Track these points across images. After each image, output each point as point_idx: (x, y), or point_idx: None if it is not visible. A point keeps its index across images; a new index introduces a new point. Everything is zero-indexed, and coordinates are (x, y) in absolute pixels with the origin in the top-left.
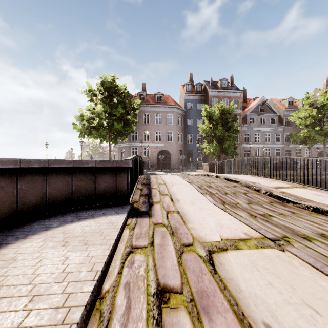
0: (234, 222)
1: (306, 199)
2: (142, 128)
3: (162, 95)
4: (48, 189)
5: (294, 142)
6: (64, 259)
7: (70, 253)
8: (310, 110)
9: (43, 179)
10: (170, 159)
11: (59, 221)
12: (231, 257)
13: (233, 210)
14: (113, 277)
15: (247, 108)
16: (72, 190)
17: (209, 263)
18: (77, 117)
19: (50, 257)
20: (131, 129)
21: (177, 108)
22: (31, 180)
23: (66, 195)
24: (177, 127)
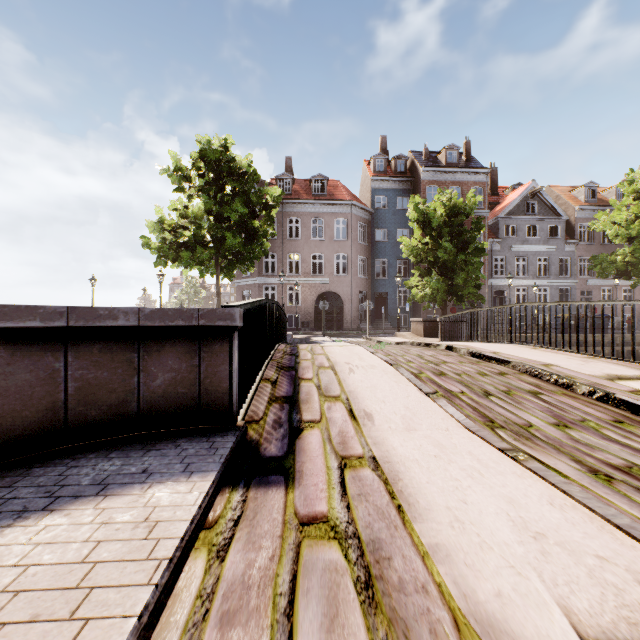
0: (573, 514)
1: None
2: (284, 247)
3: (325, 181)
4: None
5: (601, 275)
6: None
7: None
8: (638, 206)
9: None
10: (341, 309)
11: None
12: None
13: (528, 449)
14: None
15: (500, 206)
16: (67, 395)
17: None
18: (151, 225)
19: None
20: (262, 248)
21: (355, 206)
22: None
23: (46, 409)
24: (355, 246)
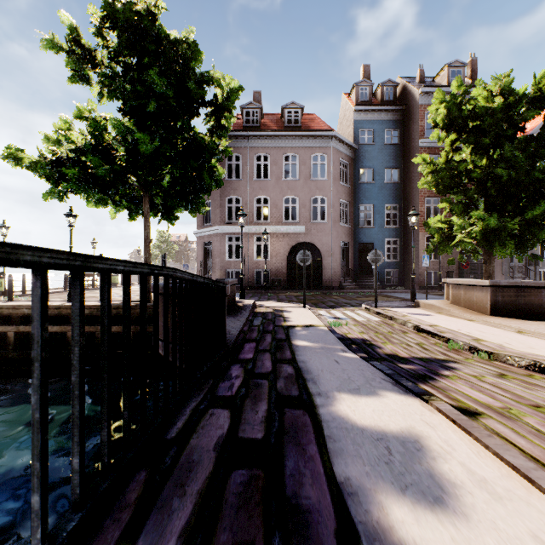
0: None
1: None
2: (251, 190)
3: (299, 110)
4: None
5: None
6: None
7: None
8: None
9: None
10: (319, 264)
11: None
12: None
13: None
14: None
15: None
16: None
17: None
18: (49, 140)
19: None
20: (213, 177)
21: (336, 139)
22: None
23: None
24: (336, 187)
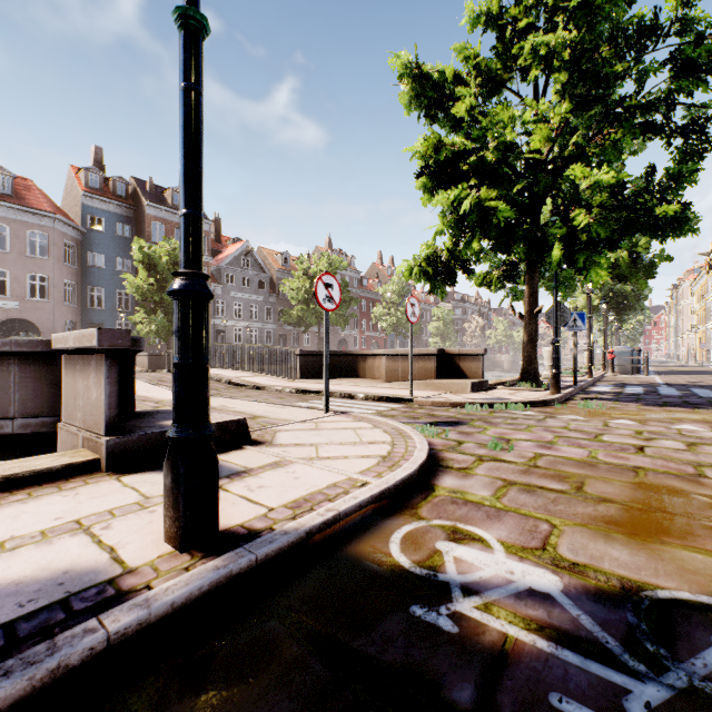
0: None
1: (258, 383)
2: None
3: (11, 177)
4: None
5: (288, 323)
6: None
7: None
8: (304, 280)
9: None
10: None
11: None
12: None
13: None
14: None
15: (223, 256)
16: None
17: None
18: None
19: None
20: None
21: (60, 221)
22: None
23: None
24: (60, 268)
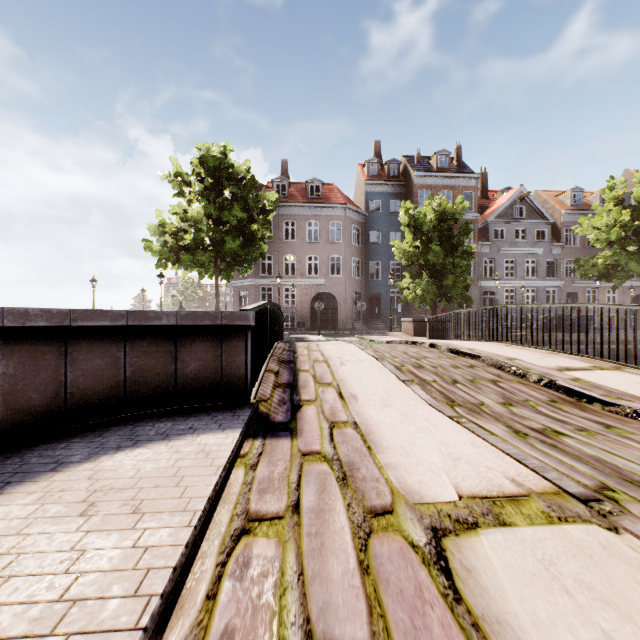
0: (483, 449)
1: (630, 394)
2: (281, 249)
3: (320, 184)
4: (72, 374)
5: (584, 277)
6: (75, 556)
7: (93, 539)
8: (617, 212)
9: (58, 352)
10: (336, 310)
11: (90, 446)
12: (490, 548)
13: (475, 419)
14: (193, 609)
15: (490, 210)
16: (125, 377)
17: (437, 568)
18: (152, 228)
19: (42, 548)
20: (259, 251)
21: (349, 210)
22: (29, 354)
23: (111, 387)
24: (349, 248)
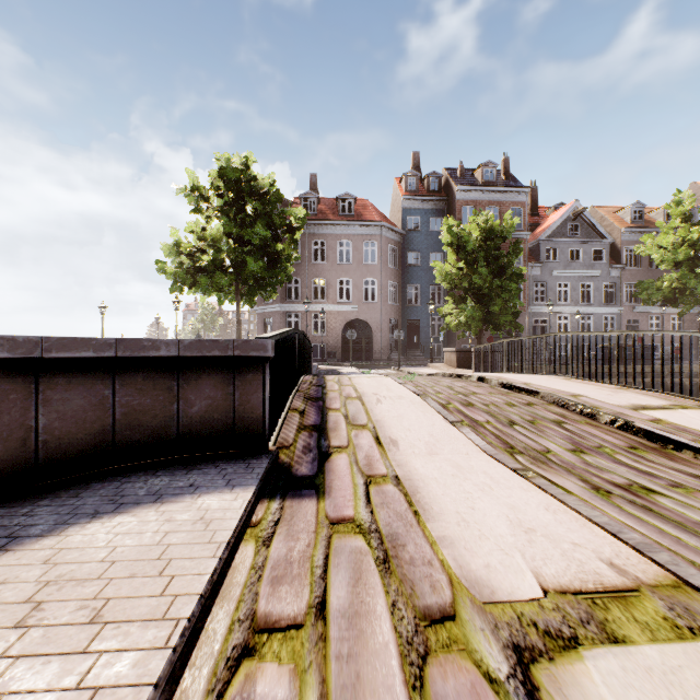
0: (563, 516)
1: None
2: (309, 272)
3: (353, 200)
4: (44, 417)
5: (647, 302)
6: None
7: (21, 672)
8: (685, 229)
9: (27, 390)
10: (370, 339)
11: (59, 512)
12: (604, 684)
13: (542, 471)
14: None
15: (541, 228)
16: (115, 420)
17: None
18: (166, 248)
19: None
20: (285, 273)
21: (385, 228)
22: None
23: (97, 433)
24: (385, 270)
